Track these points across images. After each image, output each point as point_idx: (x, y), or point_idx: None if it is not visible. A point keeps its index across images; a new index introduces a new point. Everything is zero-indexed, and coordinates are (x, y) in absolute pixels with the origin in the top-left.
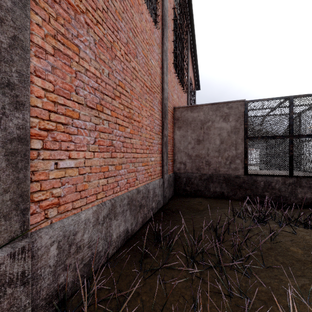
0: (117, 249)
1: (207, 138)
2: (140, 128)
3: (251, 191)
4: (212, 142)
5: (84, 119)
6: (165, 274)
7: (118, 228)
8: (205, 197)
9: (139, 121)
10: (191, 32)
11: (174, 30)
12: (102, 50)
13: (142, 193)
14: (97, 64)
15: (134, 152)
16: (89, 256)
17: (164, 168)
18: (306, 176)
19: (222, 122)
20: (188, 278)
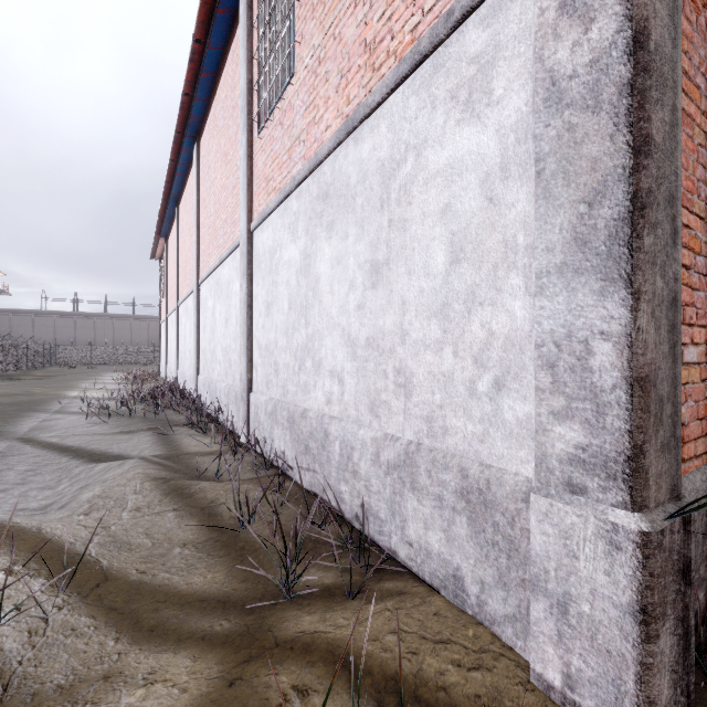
0: None
1: None
2: None
3: None
4: None
5: (704, 253)
6: None
7: None
8: None
9: None
10: None
11: None
12: None
13: None
14: None
15: None
16: None
17: None
18: None
19: None
20: None
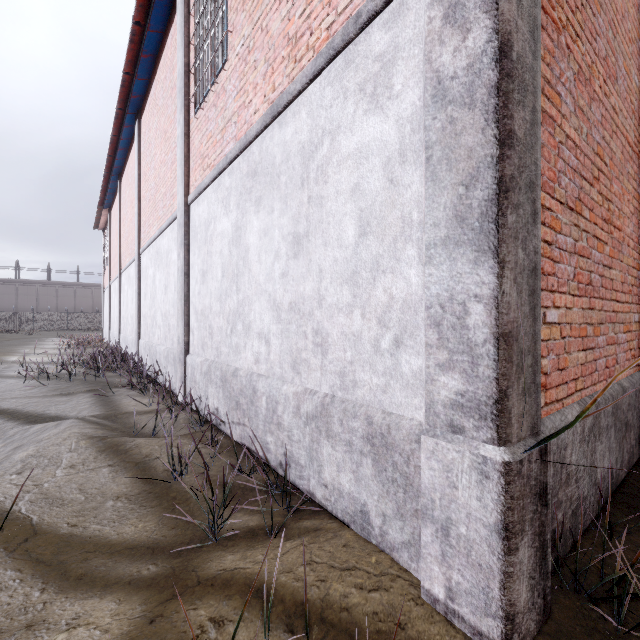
0: (600, 505)
1: None
2: (620, 244)
3: None
4: None
5: (564, 232)
6: None
7: (602, 462)
8: None
9: (619, 228)
10: None
11: None
12: (580, 89)
13: (627, 396)
14: (576, 120)
15: (613, 299)
16: (576, 499)
17: None
18: None
19: None
20: None
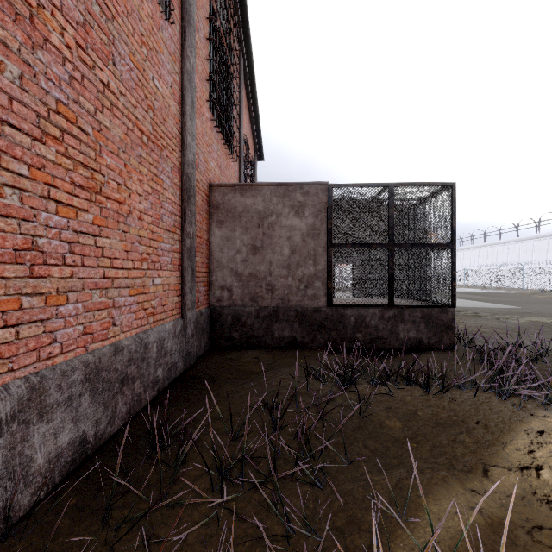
0: (49, 489)
1: (269, 243)
2: (123, 216)
3: (338, 333)
4: (278, 251)
5: None
6: (155, 527)
7: (54, 440)
8: (266, 348)
9: (122, 201)
10: (246, 55)
11: (210, 40)
12: None
13: (129, 353)
14: None
15: (107, 266)
16: None
17: (186, 299)
18: (410, 306)
19: (294, 216)
20: (213, 516)
